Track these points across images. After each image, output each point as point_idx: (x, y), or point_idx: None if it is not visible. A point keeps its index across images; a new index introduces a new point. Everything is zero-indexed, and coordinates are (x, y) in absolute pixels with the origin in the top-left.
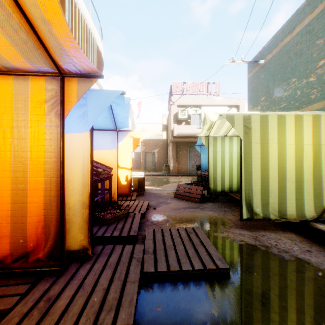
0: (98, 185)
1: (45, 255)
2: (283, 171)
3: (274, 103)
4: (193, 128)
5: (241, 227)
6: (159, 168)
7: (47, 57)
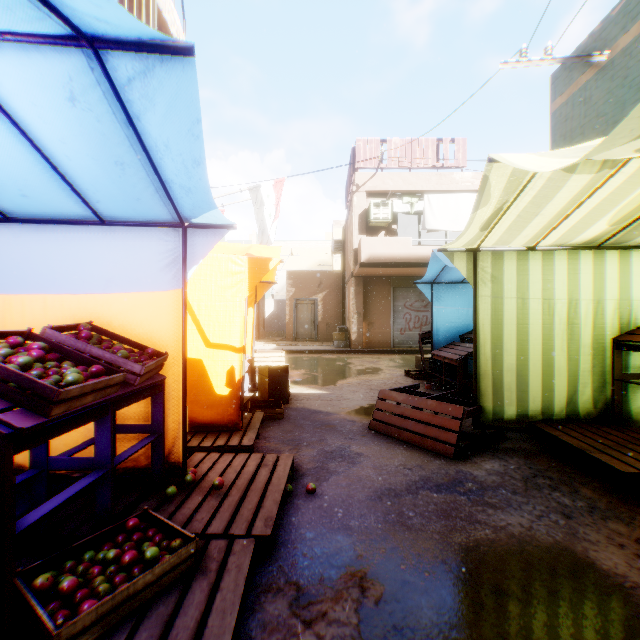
0: (120, 412)
1: None
2: None
3: None
4: (405, 243)
5: None
6: (327, 334)
7: None
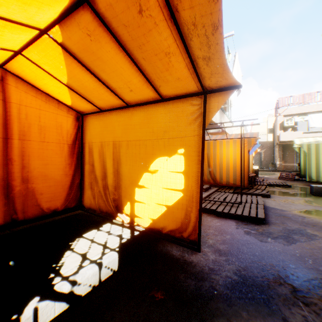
0: None
1: None
2: None
3: None
4: (298, 133)
5: (307, 185)
6: (265, 165)
7: None
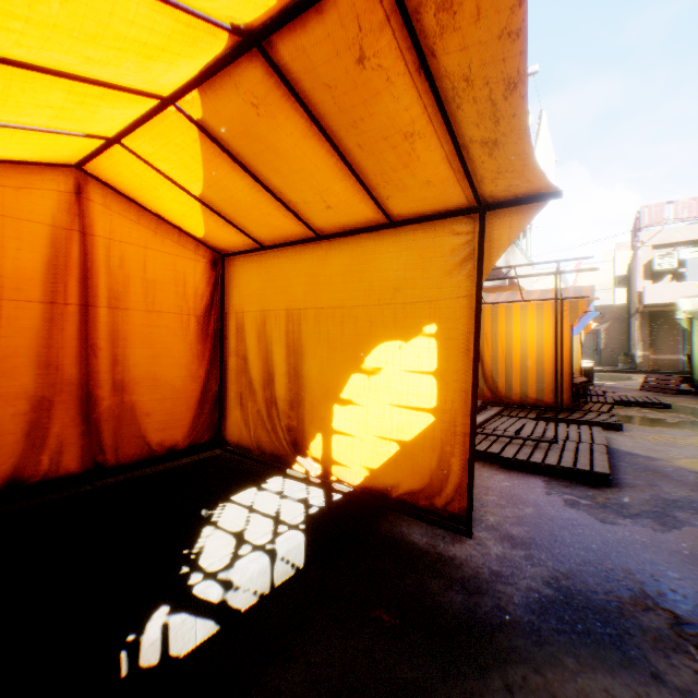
0: None
1: None
2: None
3: None
4: (687, 286)
5: None
6: (609, 360)
7: None
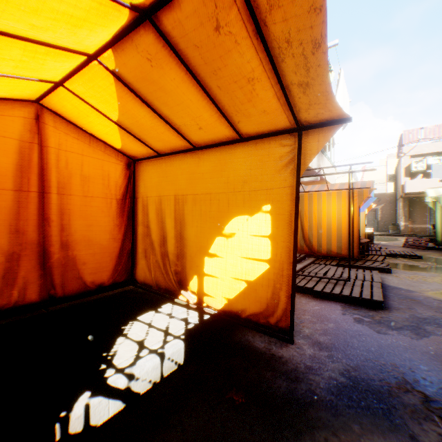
0: None
1: None
2: None
3: None
4: (432, 181)
5: None
6: (383, 228)
7: None
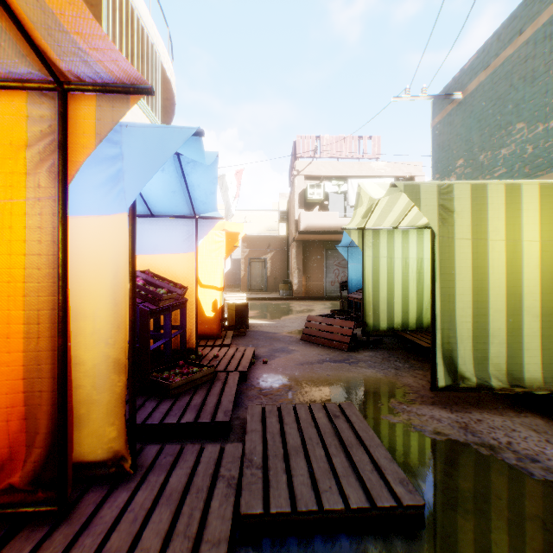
0: (161, 319)
1: (28, 478)
2: (516, 294)
3: (482, 169)
4: (333, 216)
5: (433, 401)
6: (274, 286)
7: (22, 41)
